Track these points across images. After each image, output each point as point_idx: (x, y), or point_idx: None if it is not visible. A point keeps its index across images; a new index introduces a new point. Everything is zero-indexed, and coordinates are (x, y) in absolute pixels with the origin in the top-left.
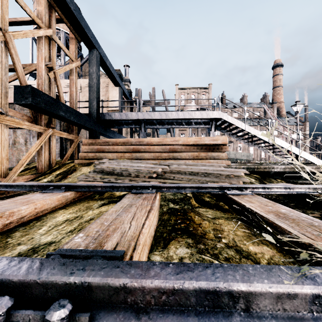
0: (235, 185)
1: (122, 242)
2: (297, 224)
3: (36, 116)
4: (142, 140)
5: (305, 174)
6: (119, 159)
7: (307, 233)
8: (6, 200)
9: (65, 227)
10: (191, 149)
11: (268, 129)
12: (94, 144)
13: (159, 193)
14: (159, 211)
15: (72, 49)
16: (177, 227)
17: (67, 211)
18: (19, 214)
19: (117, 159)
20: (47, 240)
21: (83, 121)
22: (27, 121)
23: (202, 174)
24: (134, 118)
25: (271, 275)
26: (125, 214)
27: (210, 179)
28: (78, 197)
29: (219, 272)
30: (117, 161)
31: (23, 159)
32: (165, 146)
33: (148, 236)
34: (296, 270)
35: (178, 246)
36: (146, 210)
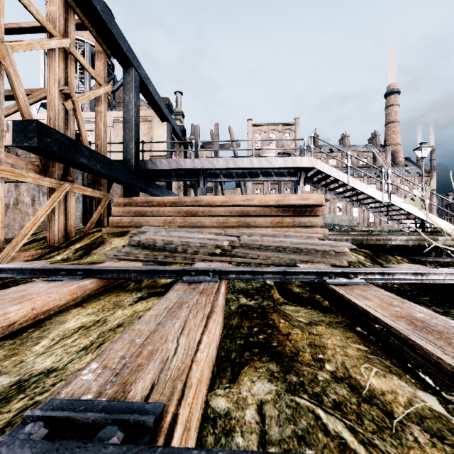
0: (339, 269)
1: (160, 382)
2: (447, 342)
3: (47, 164)
4: (200, 198)
5: None
6: (167, 227)
7: None
8: None
9: (76, 341)
10: (271, 211)
11: (382, 183)
12: (131, 204)
13: (225, 282)
14: (225, 311)
15: (100, 68)
16: (252, 340)
17: (84, 311)
18: (5, 319)
19: (164, 226)
20: (45, 365)
21: (115, 171)
22: (34, 171)
23: (287, 250)
24: (188, 168)
25: None
26: (170, 322)
27: (299, 257)
28: (103, 287)
29: None
30: (164, 229)
31: (27, 227)
32: (234, 207)
33: (206, 363)
34: None
35: (255, 378)
36: (204, 313)
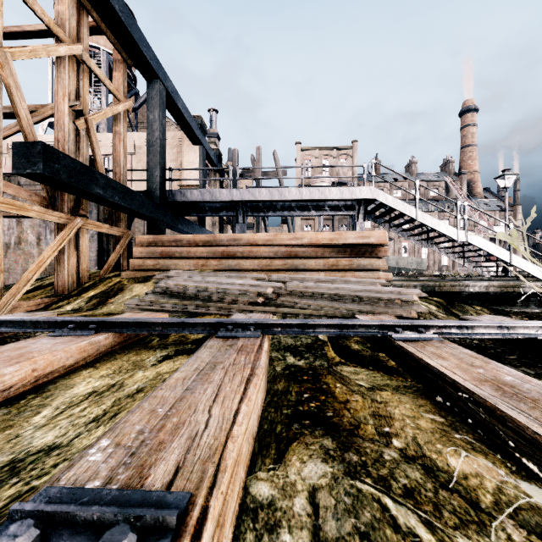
0: (407, 321)
1: (187, 465)
2: None
3: (55, 195)
4: (239, 236)
5: None
6: (200, 271)
7: None
8: None
9: (86, 410)
10: (324, 252)
11: (457, 218)
12: (156, 243)
13: (268, 337)
14: (268, 373)
15: (118, 80)
16: (302, 409)
17: (97, 372)
18: None
19: (195, 270)
20: (45, 441)
21: (137, 203)
22: (39, 203)
23: (343, 298)
24: (224, 200)
25: None
26: (200, 387)
27: (359, 307)
28: (120, 343)
29: None
30: (196, 274)
31: (30, 270)
32: (279, 247)
33: (244, 439)
34: None
35: (306, 458)
36: (243, 376)
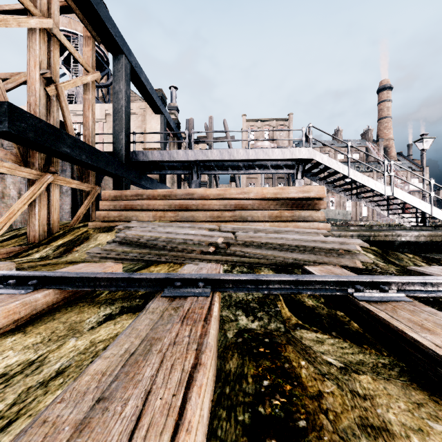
0: (367, 278)
1: None
2: None
3: (27, 154)
4: (193, 191)
5: None
6: (158, 221)
7: None
8: None
9: None
10: (268, 205)
11: (384, 175)
12: (120, 197)
13: (219, 294)
14: (219, 341)
15: (87, 54)
16: (263, 411)
17: (22, 341)
18: None
19: (154, 221)
20: None
21: (103, 162)
22: (14, 161)
23: (289, 248)
24: (181, 160)
25: None
26: (120, 396)
27: (305, 256)
28: (64, 299)
29: None
30: (153, 224)
31: (0, 222)
32: (229, 200)
33: None
34: None
35: None
36: (184, 370)
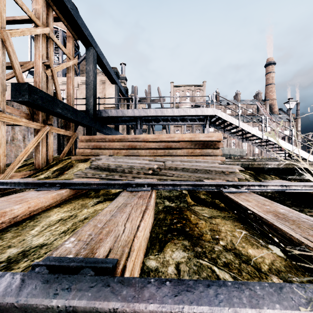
0: (231, 182)
1: (115, 248)
2: (297, 226)
3: (34, 113)
4: (138, 136)
5: (309, 176)
6: (116, 155)
7: (309, 236)
8: (0, 198)
9: (58, 227)
10: (186, 145)
11: (262, 126)
12: (91, 140)
13: (155, 191)
14: (155, 209)
15: (69, 47)
16: (173, 227)
17: (62, 209)
18: (11, 214)
19: (113, 155)
20: (39, 242)
21: (80, 117)
22: (25, 117)
23: (197, 171)
24: (130, 115)
25: (282, 297)
26: (119, 215)
27: (205, 175)
28: (73, 194)
29: (222, 294)
30: (114, 157)
31: (21, 155)
32: (161, 142)
33: (143, 239)
34: (310, 291)
35: (174, 249)
36: (141, 209)
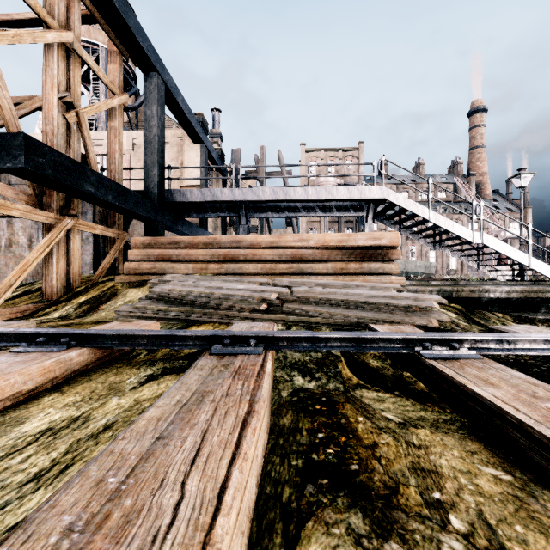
0: (437, 335)
1: None
2: None
3: (43, 194)
4: (241, 238)
5: None
6: (199, 275)
7: None
8: None
9: (29, 459)
10: (332, 255)
11: (472, 219)
12: (153, 246)
13: (272, 353)
14: (272, 400)
15: (113, 72)
16: (317, 458)
17: (61, 400)
18: None
19: (194, 274)
20: None
21: (133, 203)
22: (26, 202)
23: (355, 305)
24: (226, 200)
25: None
26: (178, 435)
27: (372, 315)
28: (99, 359)
29: None
30: (194, 278)
31: (13, 274)
32: (284, 249)
33: (235, 532)
34: None
35: None
36: (238, 415)
